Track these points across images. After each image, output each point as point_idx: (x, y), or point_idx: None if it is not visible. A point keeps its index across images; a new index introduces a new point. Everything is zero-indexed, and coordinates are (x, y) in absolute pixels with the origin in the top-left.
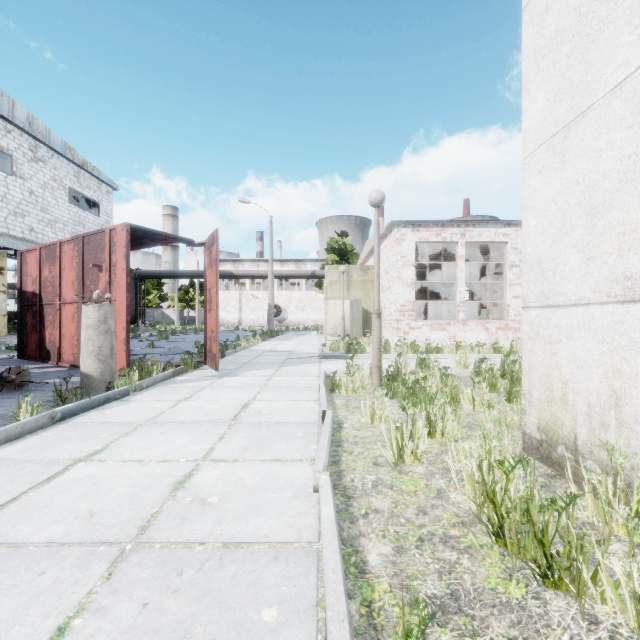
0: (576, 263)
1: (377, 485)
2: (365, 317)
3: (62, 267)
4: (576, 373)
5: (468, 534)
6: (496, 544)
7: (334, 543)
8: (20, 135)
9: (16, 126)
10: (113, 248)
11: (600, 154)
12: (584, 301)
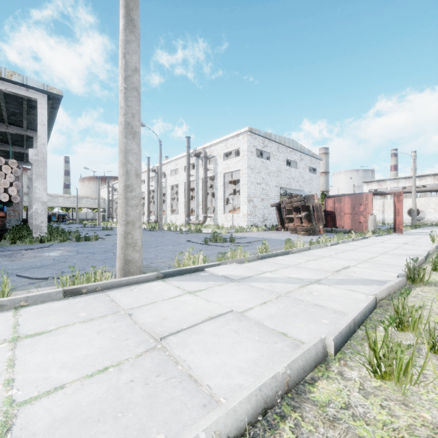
0: None
1: None
2: None
3: (344, 204)
4: None
5: None
6: None
7: None
8: (298, 153)
9: (297, 151)
10: (366, 199)
11: None
12: None
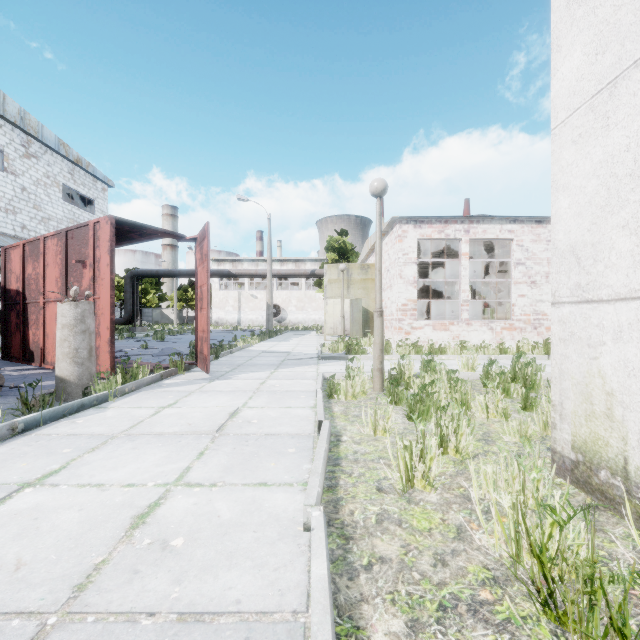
0: (626, 248)
1: (382, 520)
2: (365, 317)
3: (46, 263)
4: (626, 383)
5: (504, 598)
6: (543, 615)
7: (326, 627)
8: (11, 130)
9: (7, 121)
10: (97, 243)
11: None
12: (638, 294)
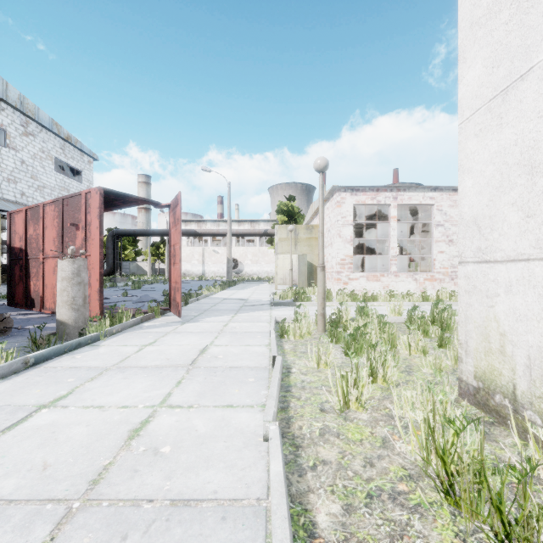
0: (515, 220)
1: (324, 433)
2: (310, 269)
3: (45, 226)
4: (515, 326)
5: (416, 489)
6: (445, 501)
7: (283, 507)
8: (13, 112)
9: (9, 105)
10: (88, 209)
11: (541, 114)
12: (523, 257)
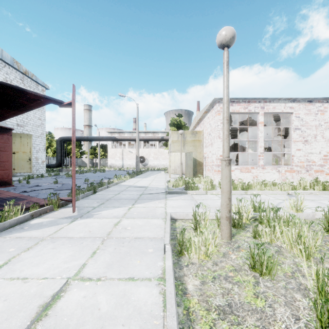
0: None
1: None
2: (194, 163)
3: None
4: None
5: None
6: None
7: None
8: None
9: None
10: None
11: None
12: None
